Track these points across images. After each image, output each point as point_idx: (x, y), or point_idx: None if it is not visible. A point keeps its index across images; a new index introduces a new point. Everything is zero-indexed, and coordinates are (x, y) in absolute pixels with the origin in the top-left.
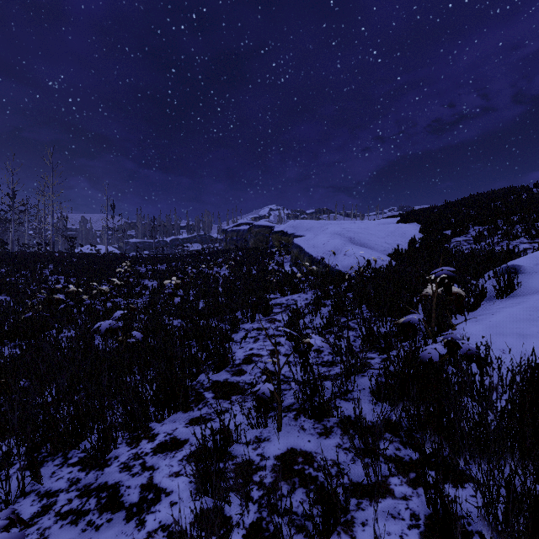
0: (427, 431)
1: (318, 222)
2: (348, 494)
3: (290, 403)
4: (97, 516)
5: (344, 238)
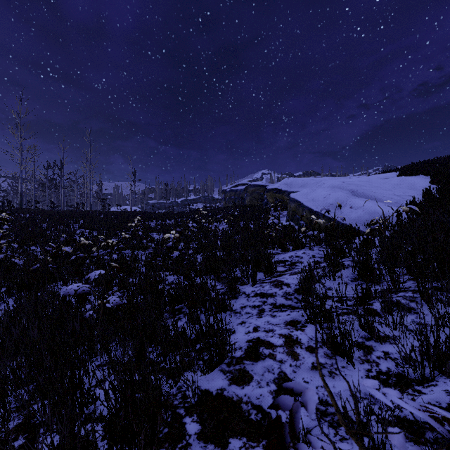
0: None
1: (312, 179)
2: None
3: None
4: None
5: (346, 191)
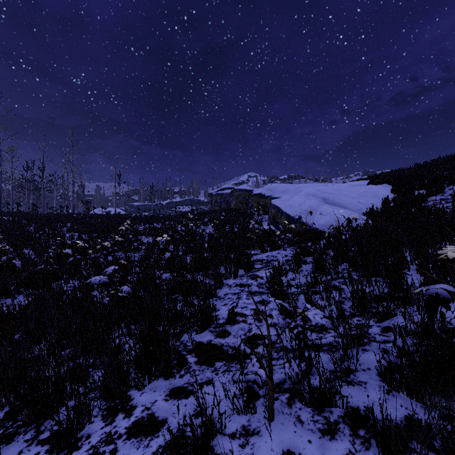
0: None
1: (293, 185)
2: None
3: (281, 380)
4: None
5: (318, 199)
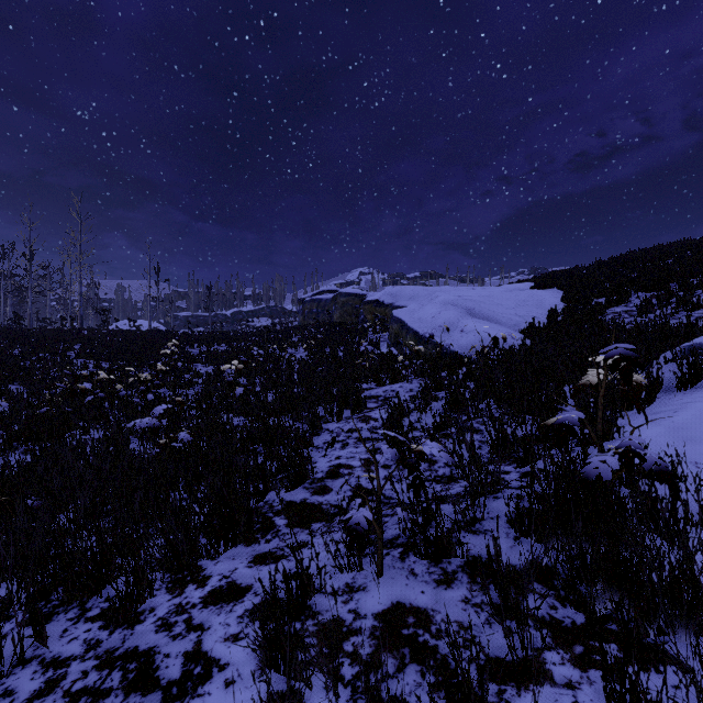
0: (609, 590)
1: (425, 289)
2: (483, 676)
3: (394, 536)
4: (121, 699)
5: (460, 309)
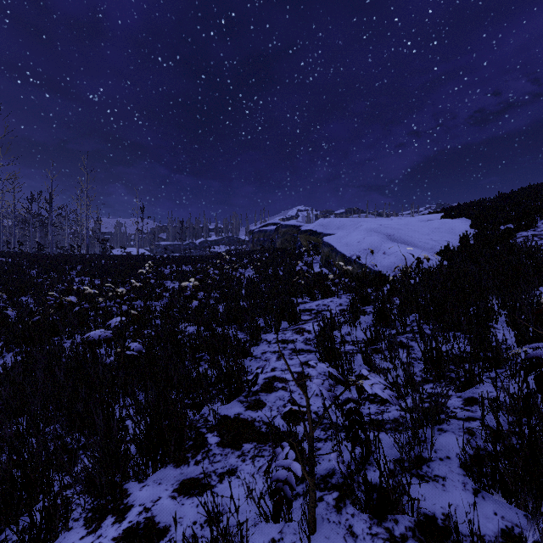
0: None
1: (350, 220)
2: None
3: (328, 471)
4: None
5: (381, 235)
